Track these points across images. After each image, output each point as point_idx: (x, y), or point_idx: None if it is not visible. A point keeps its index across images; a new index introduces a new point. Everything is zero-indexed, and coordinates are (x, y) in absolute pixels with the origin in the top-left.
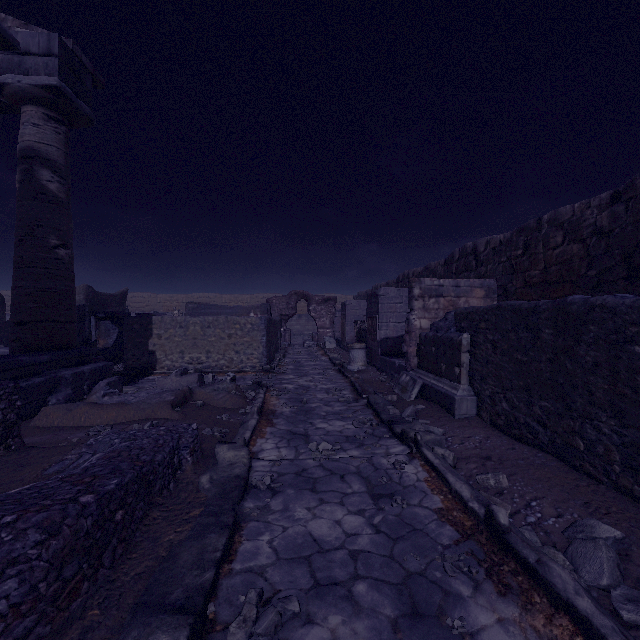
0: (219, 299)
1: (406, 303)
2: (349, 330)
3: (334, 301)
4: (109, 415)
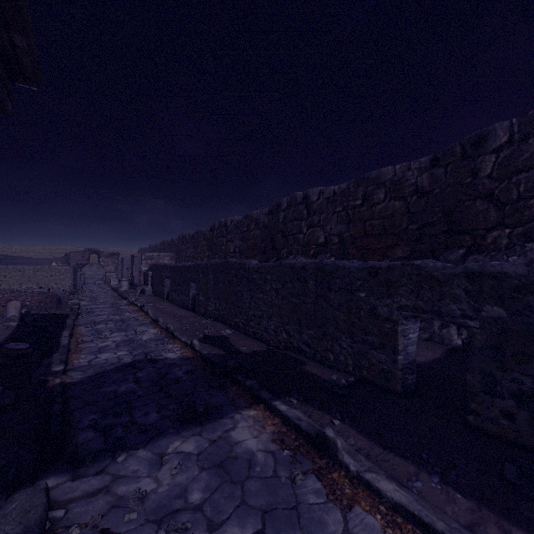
0: (9, 249)
1: None
2: (125, 273)
3: (118, 255)
4: None
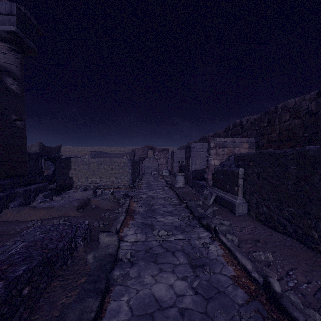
0: (108, 150)
1: (205, 151)
2: (175, 165)
3: (167, 150)
4: (41, 214)
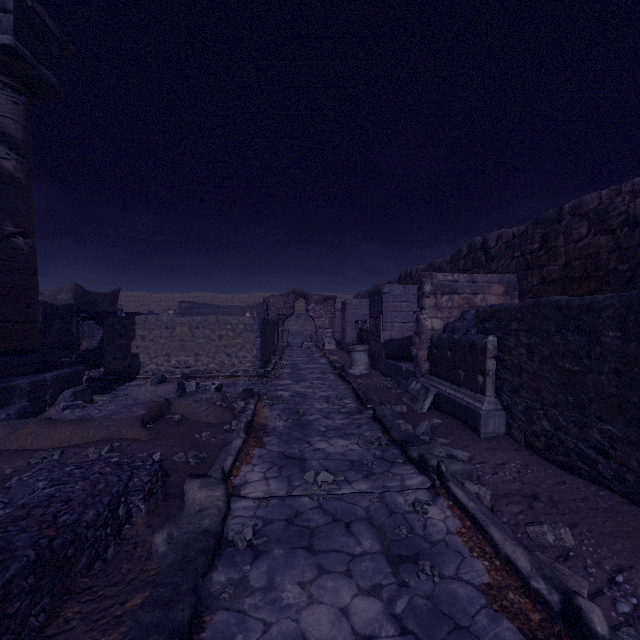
0: (216, 298)
1: (412, 301)
2: (349, 330)
3: (334, 300)
4: (62, 435)
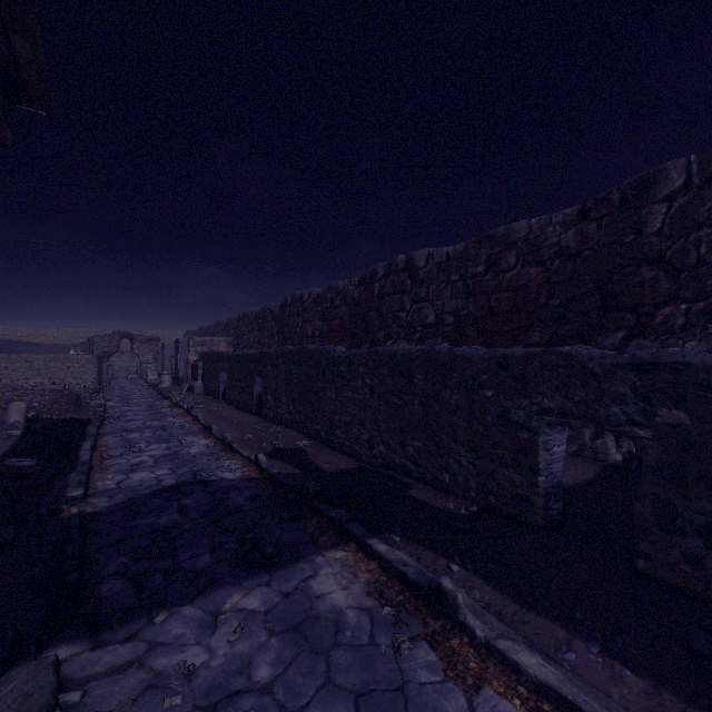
0: (12, 332)
1: None
2: (168, 364)
3: (157, 341)
4: None
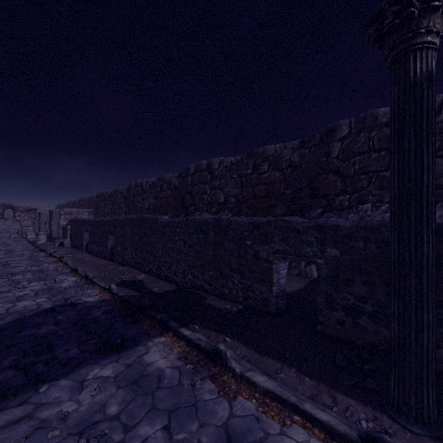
0: None
1: None
2: (43, 227)
3: (35, 211)
4: None
